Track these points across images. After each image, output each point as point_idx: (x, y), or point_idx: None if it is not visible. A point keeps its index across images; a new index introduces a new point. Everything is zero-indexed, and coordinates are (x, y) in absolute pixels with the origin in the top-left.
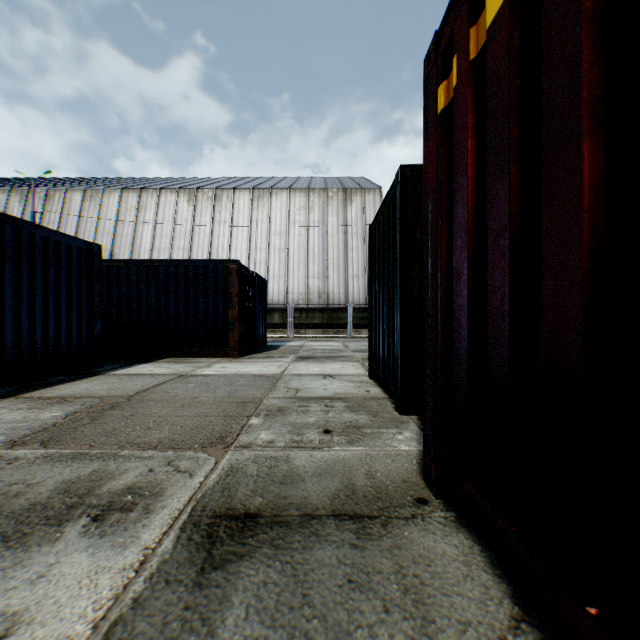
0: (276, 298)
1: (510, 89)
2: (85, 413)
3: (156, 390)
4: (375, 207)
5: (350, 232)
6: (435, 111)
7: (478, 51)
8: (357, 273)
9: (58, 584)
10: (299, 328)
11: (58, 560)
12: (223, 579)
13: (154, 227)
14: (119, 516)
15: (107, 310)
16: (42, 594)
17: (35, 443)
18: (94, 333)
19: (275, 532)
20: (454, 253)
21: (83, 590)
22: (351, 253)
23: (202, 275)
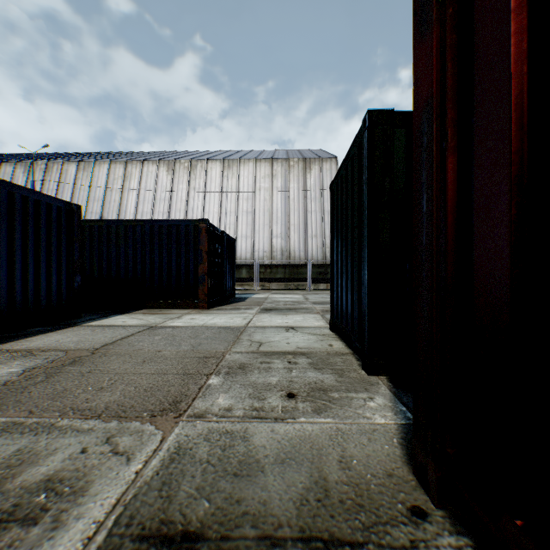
0: (244, 255)
1: None
2: (43, 369)
3: (123, 343)
4: (331, 174)
5: (309, 197)
6: None
7: None
8: (315, 233)
9: None
10: (264, 282)
11: None
12: None
13: (138, 194)
14: (16, 534)
15: (89, 266)
16: None
17: None
18: (73, 287)
19: None
20: (475, 176)
21: None
22: (310, 215)
23: (175, 233)
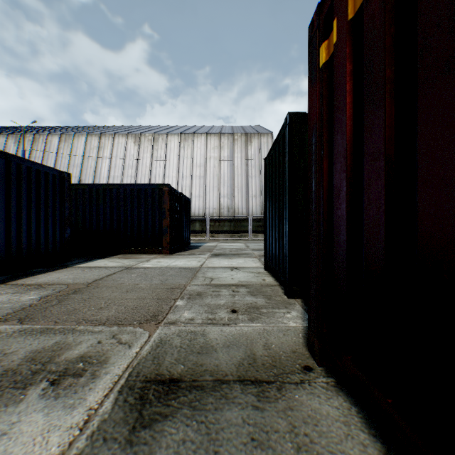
0: (197, 212)
1: (385, 36)
2: (54, 296)
3: (108, 279)
4: (268, 146)
5: (250, 164)
6: (318, 65)
7: (355, 12)
8: (255, 194)
9: (16, 441)
10: (213, 233)
11: (19, 419)
12: (150, 437)
13: (110, 161)
14: (71, 381)
15: (75, 220)
16: (2, 450)
17: (14, 320)
18: (65, 237)
19: (193, 395)
20: (334, 175)
21: (36, 447)
22: (251, 179)
23: (143, 195)
